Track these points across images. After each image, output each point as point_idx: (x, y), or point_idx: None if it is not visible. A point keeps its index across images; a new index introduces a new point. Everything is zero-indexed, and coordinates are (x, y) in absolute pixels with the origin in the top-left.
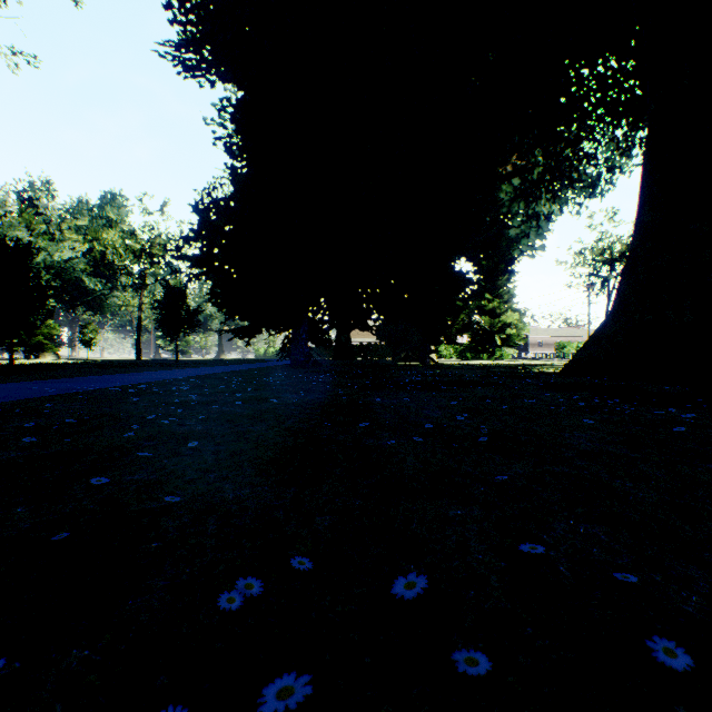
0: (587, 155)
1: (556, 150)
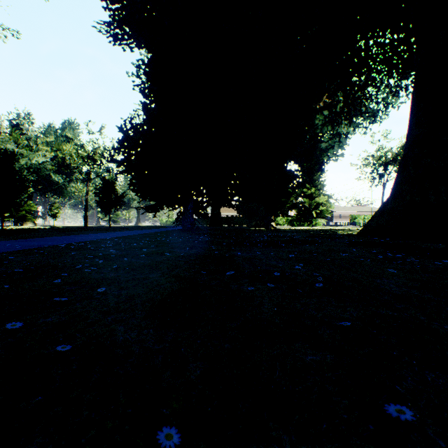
0: (371, 95)
1: (352, 92)
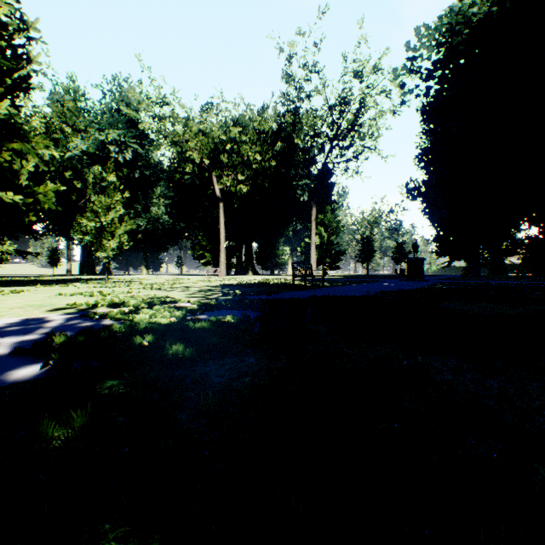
0: None
1: None
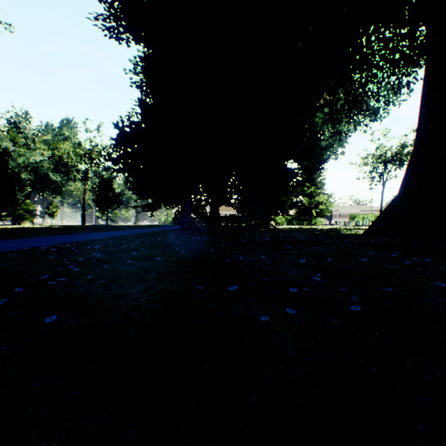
0: (373, 92)
1: (353, 89)
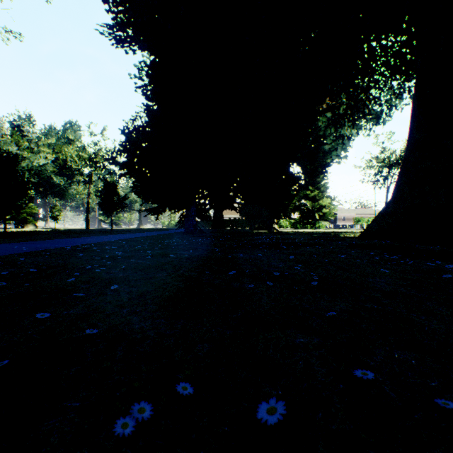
0: (375, 97)
1: (355, 94)
